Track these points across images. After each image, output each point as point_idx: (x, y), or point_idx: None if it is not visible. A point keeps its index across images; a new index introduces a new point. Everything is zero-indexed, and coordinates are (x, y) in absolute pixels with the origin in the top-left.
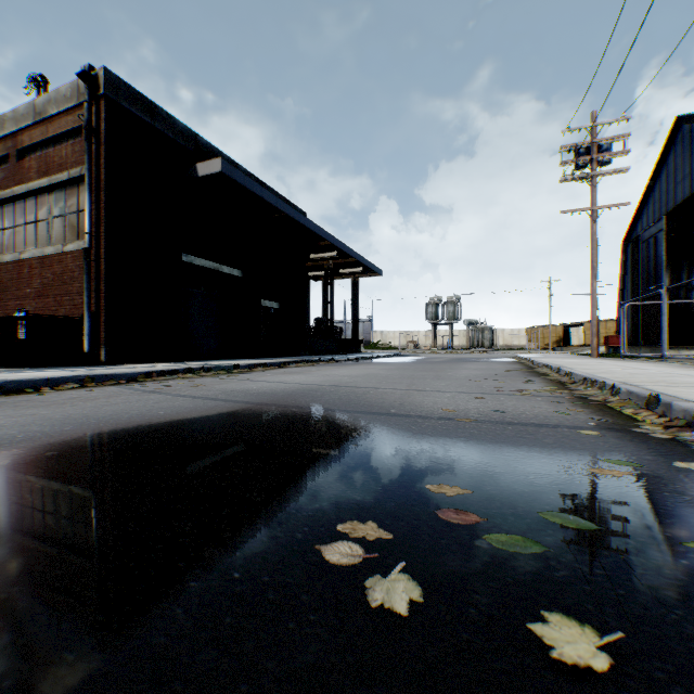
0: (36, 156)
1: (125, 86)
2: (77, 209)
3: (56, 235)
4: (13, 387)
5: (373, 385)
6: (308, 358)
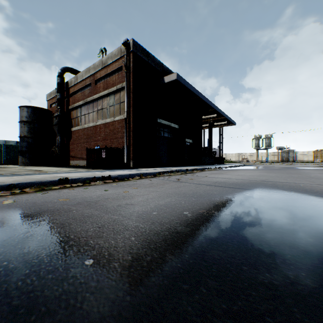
0: (102, 82)
1: (138, 46)
2: (119, 102)
3: (110, 114)
4: (120, 178)
5: (287, 181)
6: (209, 166)
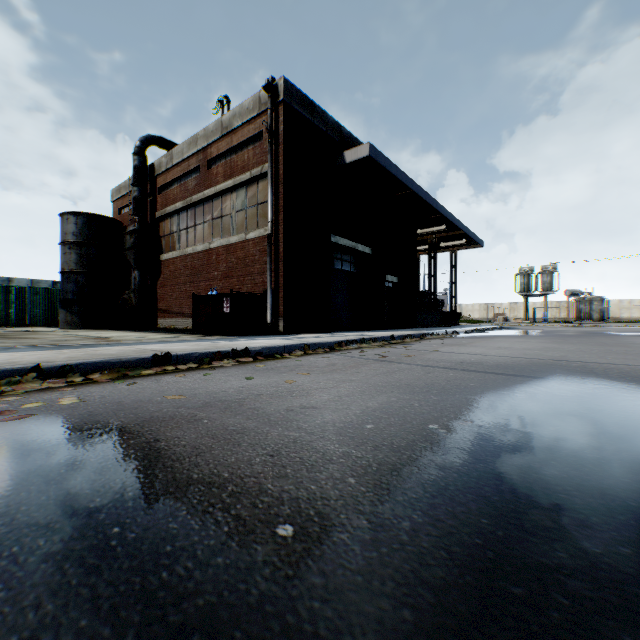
0: (221, 163)
1: (295, 90)
2: (255, 203)
3: (237, 226)
4: (266, 353)
5: (608, 361)
6: (433, 330)
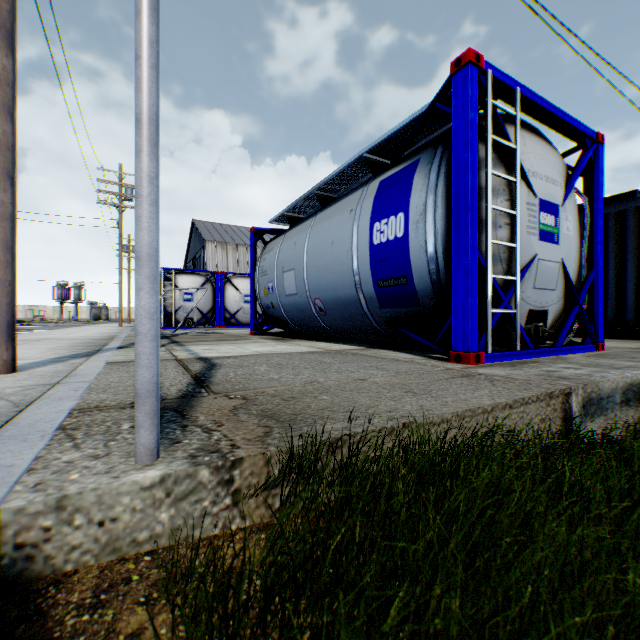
0: None
1: None
2: None
3: None
4: None
5: None
6: None
